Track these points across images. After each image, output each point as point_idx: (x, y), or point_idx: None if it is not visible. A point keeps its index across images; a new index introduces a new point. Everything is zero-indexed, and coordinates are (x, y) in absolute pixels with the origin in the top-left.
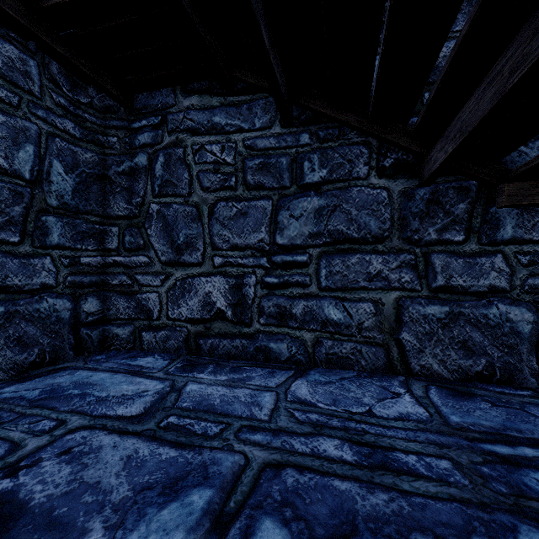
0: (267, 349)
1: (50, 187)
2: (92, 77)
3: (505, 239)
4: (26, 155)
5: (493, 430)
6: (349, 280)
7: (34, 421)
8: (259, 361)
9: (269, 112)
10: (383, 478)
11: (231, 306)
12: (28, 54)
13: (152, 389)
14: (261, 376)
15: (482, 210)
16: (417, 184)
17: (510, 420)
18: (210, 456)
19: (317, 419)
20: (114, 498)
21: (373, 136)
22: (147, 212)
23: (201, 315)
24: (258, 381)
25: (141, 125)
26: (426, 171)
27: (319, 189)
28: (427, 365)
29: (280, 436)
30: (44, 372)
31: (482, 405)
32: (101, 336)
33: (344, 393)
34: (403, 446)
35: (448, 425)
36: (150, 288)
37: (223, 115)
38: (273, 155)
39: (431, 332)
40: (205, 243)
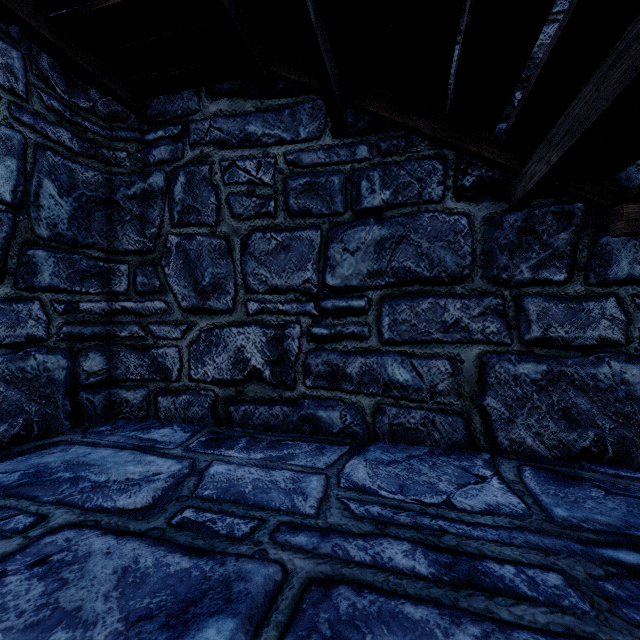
0: (314, 419)
1: (40, 213)
2: (92, 73)
3: (620, 278)
4: (7, 171)
5: (612, 529)
6: (419, 331)
7: (6, 516)
8: (305, 434)
9: (318, 118)
10: (472, 601)
11: (269, 364)
12: (9, 42)
13: (165, 471)
14: (307, 454)
15: (589, 242)
16: (505, 209)
17: (633, 514)
18: (235, 568)
19: (379, 513)
20: (97, 633)
21: (450, 147)
22: (164, 246)
23: (232, 375)
24: (303, 460)
25: (156, 136)
26: (519, 190)
27: (381, 215)
28: (518, 440)
29: (331, 538)
30: (29, 448)
31: (594, 493)
32: (106, 402)
33: (413, 477)
34: (496, 552)
35: (552, 522)
36: (168, 341)
37: (259, 123)
38: (322, 173)
39: (524, 397)
40: (237, 285)
